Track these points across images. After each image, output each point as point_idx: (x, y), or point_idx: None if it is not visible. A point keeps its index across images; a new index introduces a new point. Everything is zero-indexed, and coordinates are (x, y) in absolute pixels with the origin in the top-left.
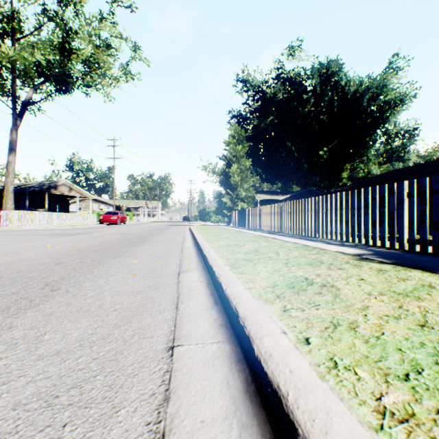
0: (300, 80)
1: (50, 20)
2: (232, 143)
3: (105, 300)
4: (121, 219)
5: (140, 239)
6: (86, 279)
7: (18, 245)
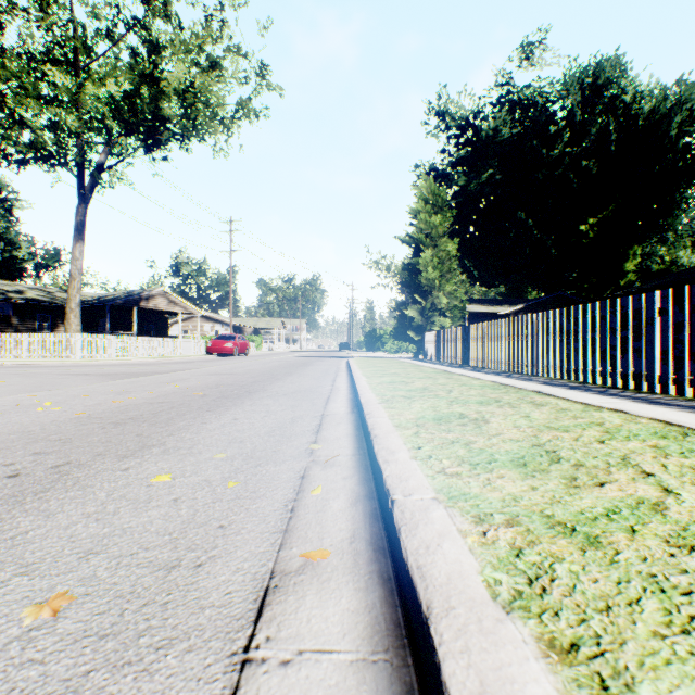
0: (542, 101)
1: (129, 32)
2: (423, 212)
3: None
4: (240, 348)
5: (246, 386)
6: None
7: None
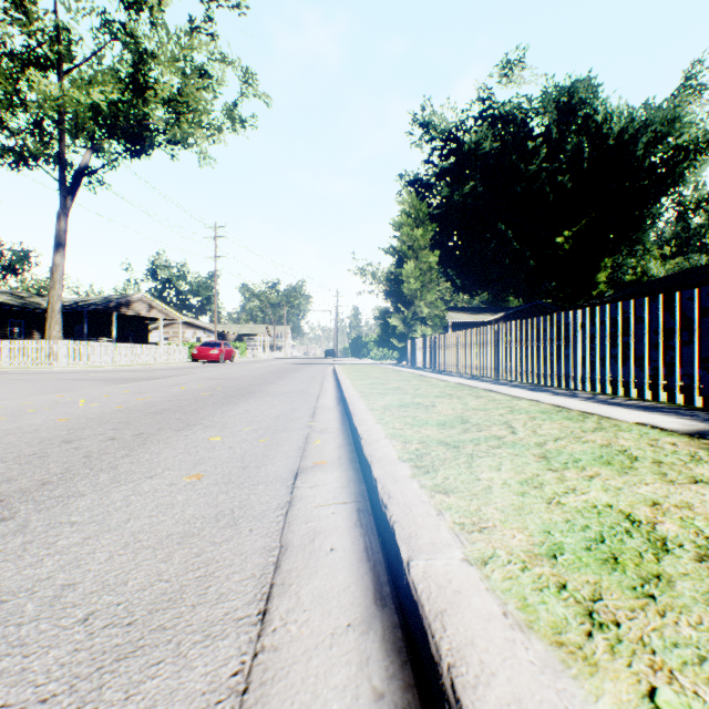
0: (521, 117)
1: (114, 39)
2: (405, 226)
3: (88, 566)
4: (226, 355)
5: (245, 388)
6: (91, 487)
7: (33, 400)
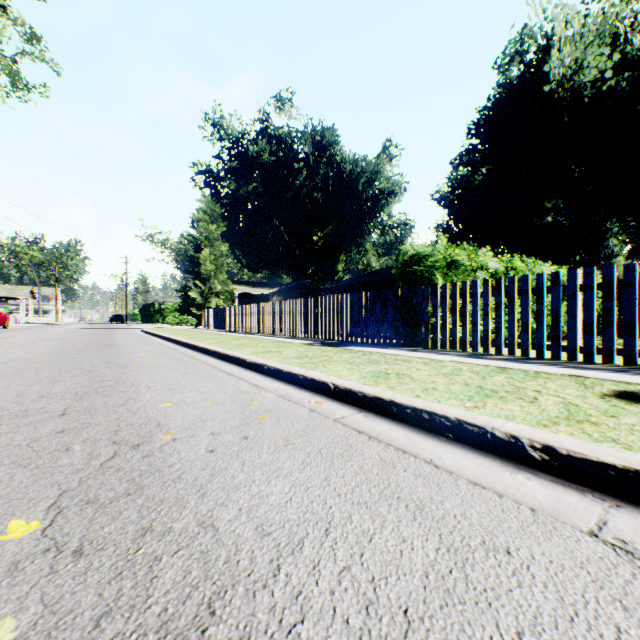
0: (291, 143)
1: None
2: (203, 220)
3: (164, 364)
4: (1, 320)
5: (101, 343)
6: (128, 361)
7: None
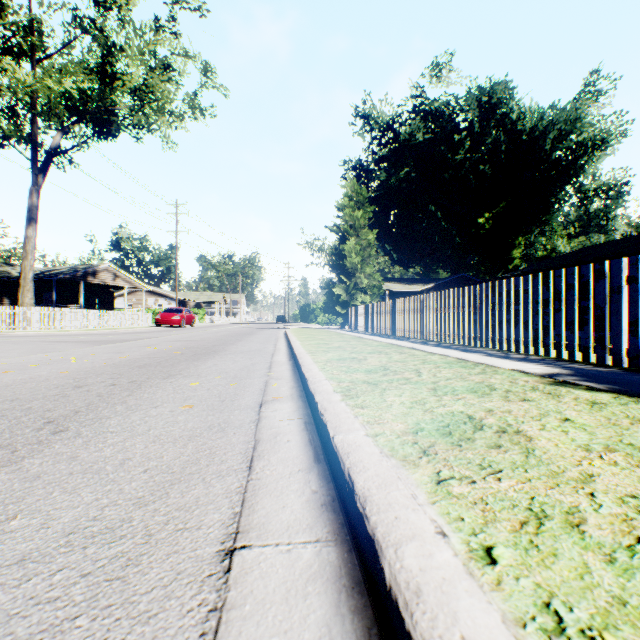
0: (449, 113)
1: (84, 32)
2: (348, 207)
3: (134, 451)
4: (187, 320)
5: (210, 348)
6: (113, 413)
7: (28, 358)
